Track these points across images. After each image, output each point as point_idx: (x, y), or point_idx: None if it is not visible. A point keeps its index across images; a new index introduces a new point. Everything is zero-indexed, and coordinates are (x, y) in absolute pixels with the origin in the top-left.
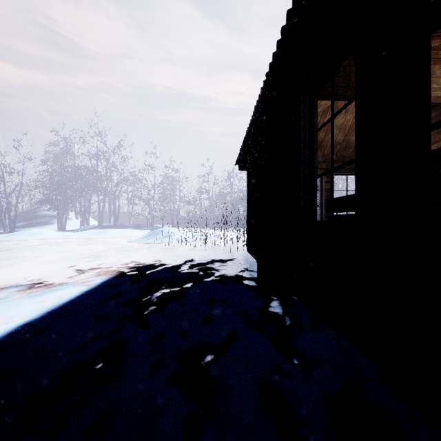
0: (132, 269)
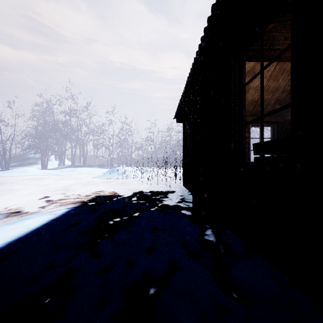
0: (92, 200)
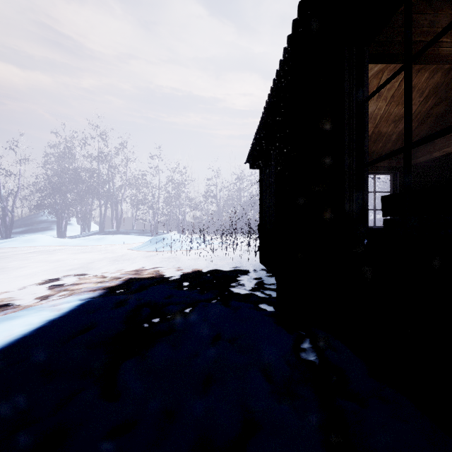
0: (122, 286)
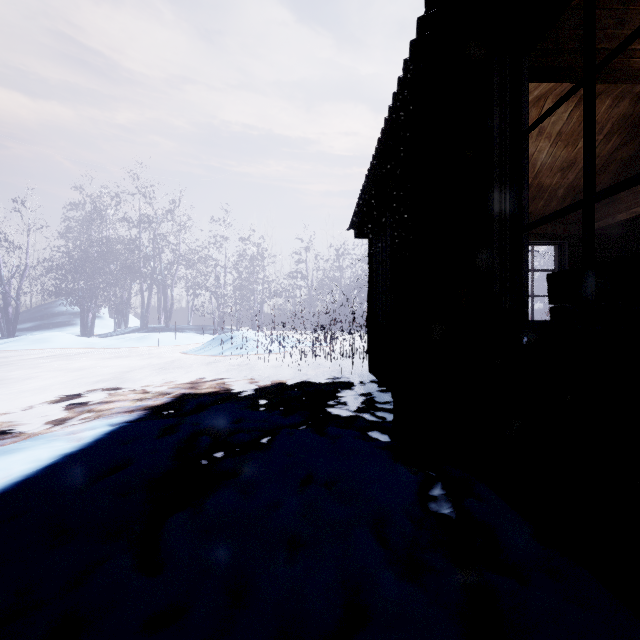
0: (171, 405)
